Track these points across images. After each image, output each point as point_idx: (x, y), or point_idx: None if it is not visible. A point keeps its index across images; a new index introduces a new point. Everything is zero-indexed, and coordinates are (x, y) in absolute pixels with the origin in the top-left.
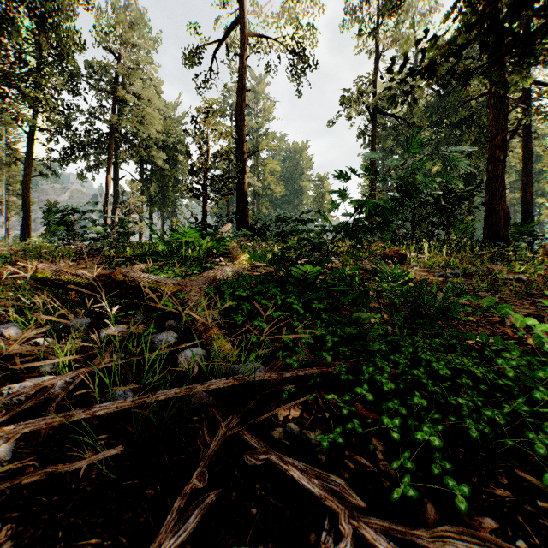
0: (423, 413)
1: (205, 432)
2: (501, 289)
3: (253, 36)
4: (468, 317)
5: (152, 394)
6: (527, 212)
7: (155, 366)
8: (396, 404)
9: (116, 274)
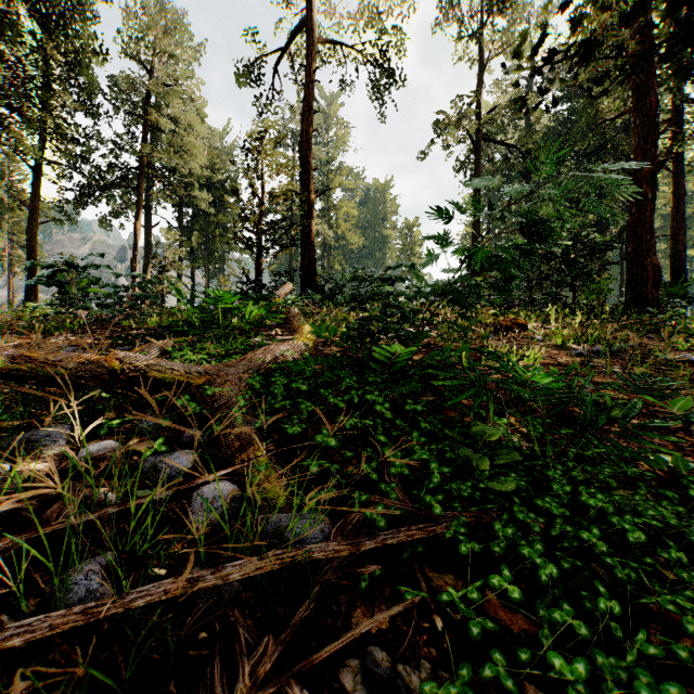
0: (613, 627)
1: (215, 672)
2: (670, 376)
3: (323, 41)
4: (633, 420)
5: (123, 594)
6: (678, 268)
7: (146, 523)
8: (568, 615)
9: (110, 360)
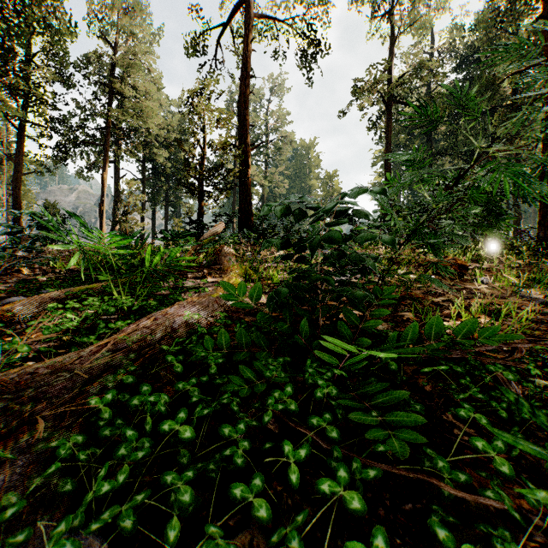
0: None
1: None
2: None
3: (258, 16)
4: None
5: None
6: None
7: None
8: None
9: None
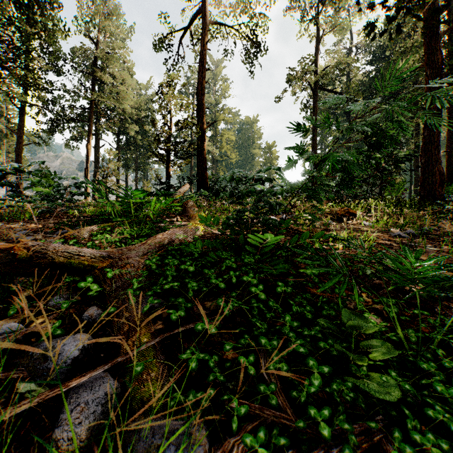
0: None
1: None
2: None
3: (212, 22)
4: None
5: None
6: (451, 174)
7: None
8: None
9: (19, 249)
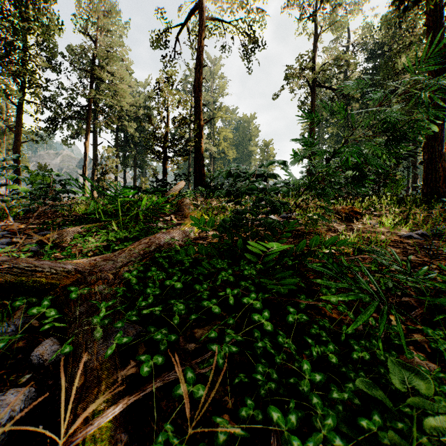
0: None
1: None
2: None
3: (209, 18)
4: None
5: None
6: None
7: None
8: None
9: None
